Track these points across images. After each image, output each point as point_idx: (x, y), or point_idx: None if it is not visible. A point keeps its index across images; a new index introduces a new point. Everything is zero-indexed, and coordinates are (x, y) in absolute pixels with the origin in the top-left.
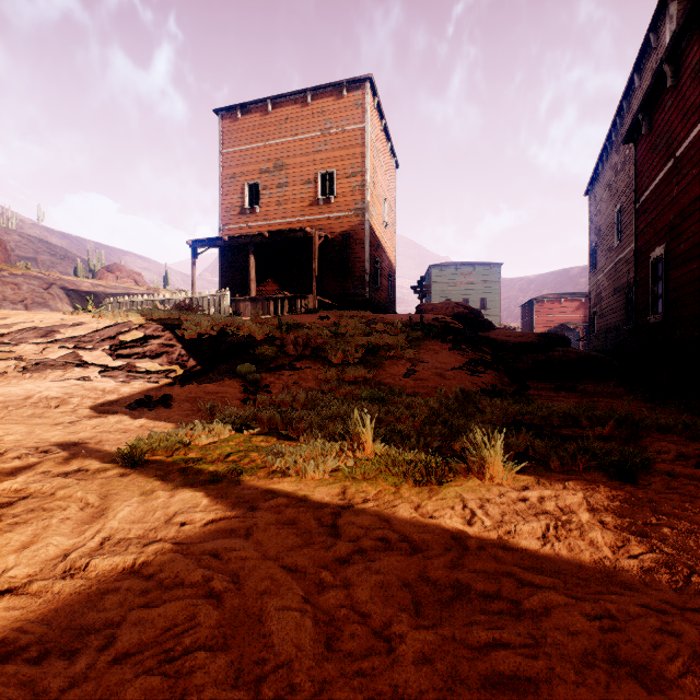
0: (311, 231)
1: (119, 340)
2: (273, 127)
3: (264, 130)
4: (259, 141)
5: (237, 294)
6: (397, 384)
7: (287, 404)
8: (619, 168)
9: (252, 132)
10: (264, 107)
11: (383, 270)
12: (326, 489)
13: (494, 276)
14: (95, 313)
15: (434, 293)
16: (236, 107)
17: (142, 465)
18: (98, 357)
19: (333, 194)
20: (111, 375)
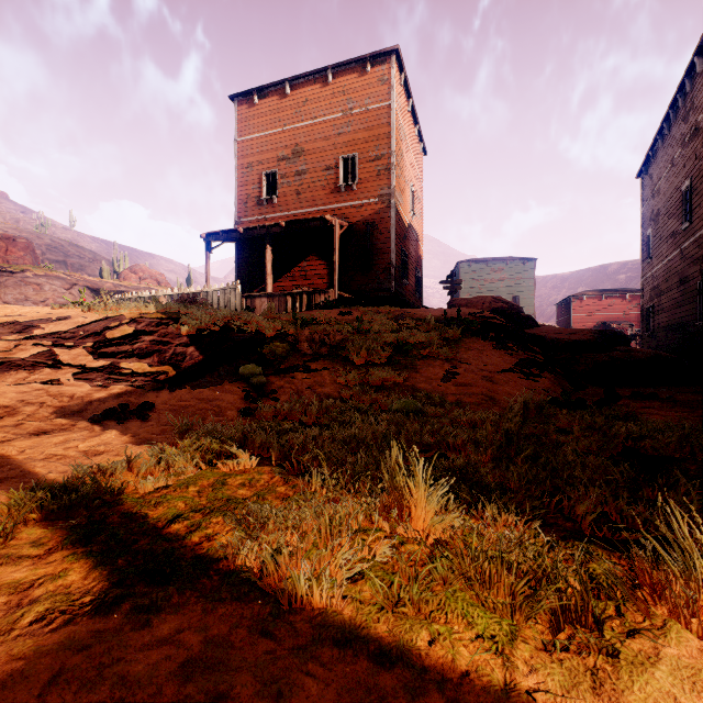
0: (331, 219)
1: (105, 336)
2: (292, 110)
3: (281, 115)
4: (277, 127)
5: (254, 291)
6: (435, 390)
7: (295, 416)
8: (688, 139)
9: (269, 118)
10: (281, 90)
11: (410, 264)
12: (334, 652)
13: (528, 272)
14: (85, 306)
15: (463, 291)
16: (253, 92)
17: (6, 546)
18: (77, 355)
19: (355, 180)
20: (86, 378)
